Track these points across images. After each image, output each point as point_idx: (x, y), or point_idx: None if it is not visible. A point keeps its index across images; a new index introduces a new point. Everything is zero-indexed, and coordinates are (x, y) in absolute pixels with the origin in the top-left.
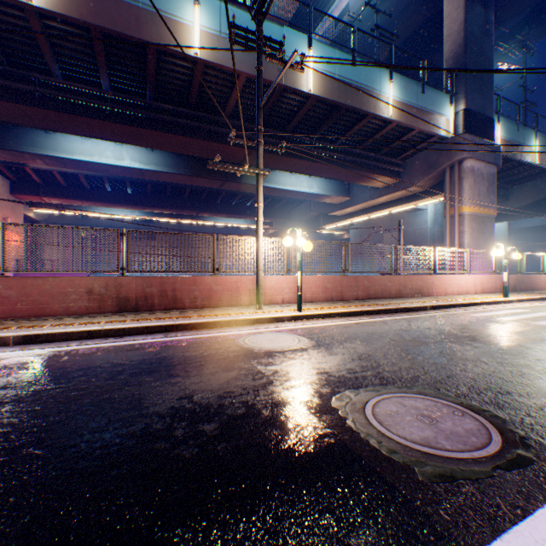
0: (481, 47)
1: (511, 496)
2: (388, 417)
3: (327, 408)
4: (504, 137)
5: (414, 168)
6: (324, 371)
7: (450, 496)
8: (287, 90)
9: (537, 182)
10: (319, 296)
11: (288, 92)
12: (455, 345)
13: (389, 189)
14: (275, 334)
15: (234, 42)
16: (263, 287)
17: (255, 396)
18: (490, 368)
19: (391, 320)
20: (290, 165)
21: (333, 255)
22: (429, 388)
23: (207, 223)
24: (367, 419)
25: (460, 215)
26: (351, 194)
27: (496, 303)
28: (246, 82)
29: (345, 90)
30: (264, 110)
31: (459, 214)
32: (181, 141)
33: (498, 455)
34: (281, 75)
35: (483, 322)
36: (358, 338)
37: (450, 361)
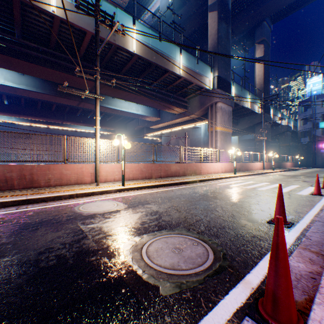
0: (225, 45)
1: (209, 295)
2: (155, 252)
3: (118, 251)
4: (236, 93)
5: (194, 104)
6: (126, 225)
7: (175, 303)
8: (120, 48)
9: (250, 117)
10: (138, 176)
11: (121, 50)
12: (205, 201)
13: (181, 115)
14: (103, 202)
15: (79, 8)
16: (101, 171)
17: (69, 249)
18: (219, 214)
19: (177, 189)
20: (124, 96)
21: (146, 151)
22: (184, 229)
23: (70, 128)
24: (141, 255)
25: (215, 131)
26: (161, 116)
27: (231, 177)
28: (92, 38)
29: (155, 54)
30: (106, 58)
31: (215, 131)
32: (45, 70)
33: (209, 268)
34: (109, 35)
35: (222, 188)
36: (155, 201)
37: (200, 211)
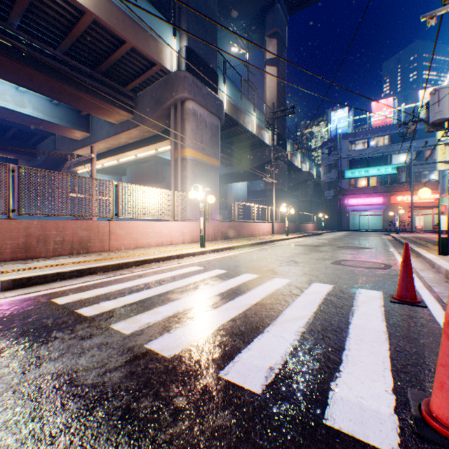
0: None
1: None
2: None
3: None
4: (231, 100)
5: (145, 103)
6: None
7: None
8: None
9: (259, 152)
10: None
11: None
12: None
13: (125, 126)
14: None
15: None
16: None
17: None
18: None
19: None
20: None
21: None
22: None
23: None
24: None
25: (184, 159)
26: (92, 130)
27: (183, 256)
28: None
29: None
30: None
31: (184, 158)
32: None
33: None
34: None
35: None
36: None
37: None
